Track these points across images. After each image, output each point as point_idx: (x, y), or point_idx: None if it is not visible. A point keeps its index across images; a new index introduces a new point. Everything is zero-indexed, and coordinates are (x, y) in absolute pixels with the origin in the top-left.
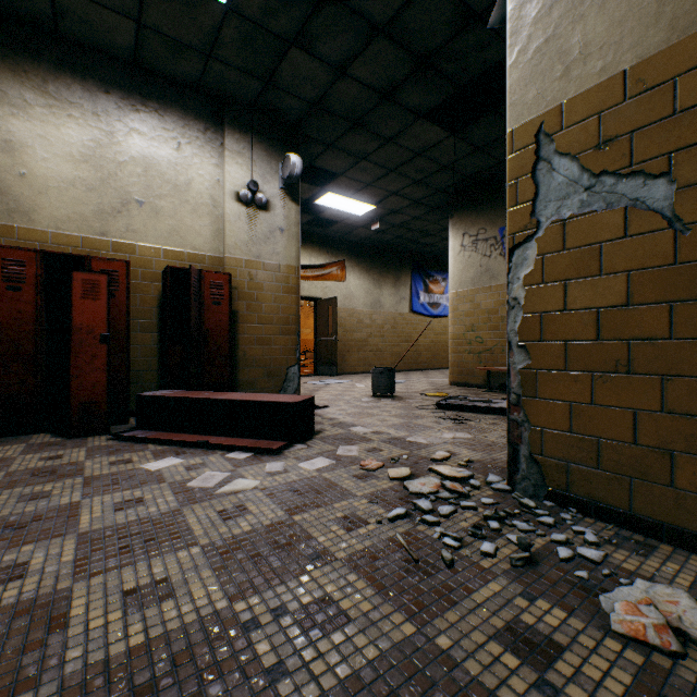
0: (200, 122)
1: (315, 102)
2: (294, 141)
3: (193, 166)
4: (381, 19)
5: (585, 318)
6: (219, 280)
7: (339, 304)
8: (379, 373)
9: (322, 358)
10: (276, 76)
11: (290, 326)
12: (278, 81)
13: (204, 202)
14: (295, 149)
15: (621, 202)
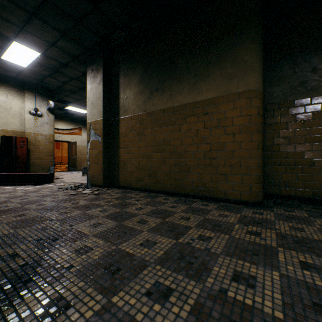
0: (16, 88)
1: (58, 87)
2: (52, 95)
3: (13, 102)
4: (74, 77)
5: (94, 156)
6: (23, 140)
7: (79, 144)
8: (84, 168)
9: (71, 164)
10: (44, 80)
11: (51, 153)
12: (45, 81)
13: (17, 114)
14: (53, 97)
15: (97, 139)
